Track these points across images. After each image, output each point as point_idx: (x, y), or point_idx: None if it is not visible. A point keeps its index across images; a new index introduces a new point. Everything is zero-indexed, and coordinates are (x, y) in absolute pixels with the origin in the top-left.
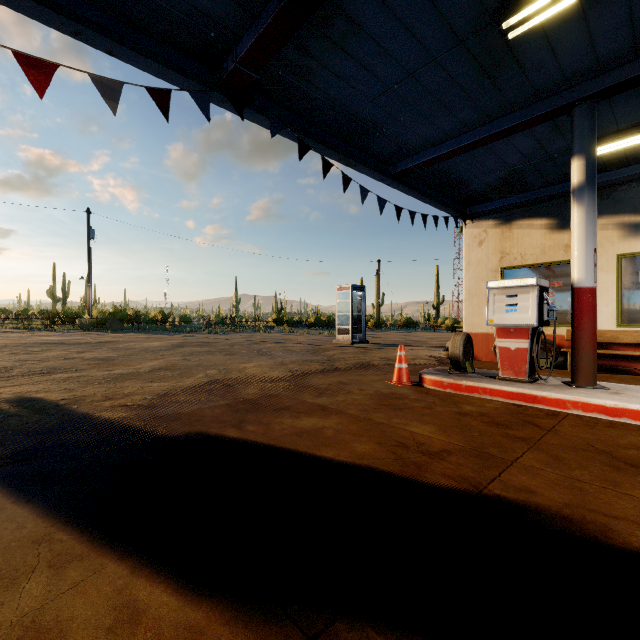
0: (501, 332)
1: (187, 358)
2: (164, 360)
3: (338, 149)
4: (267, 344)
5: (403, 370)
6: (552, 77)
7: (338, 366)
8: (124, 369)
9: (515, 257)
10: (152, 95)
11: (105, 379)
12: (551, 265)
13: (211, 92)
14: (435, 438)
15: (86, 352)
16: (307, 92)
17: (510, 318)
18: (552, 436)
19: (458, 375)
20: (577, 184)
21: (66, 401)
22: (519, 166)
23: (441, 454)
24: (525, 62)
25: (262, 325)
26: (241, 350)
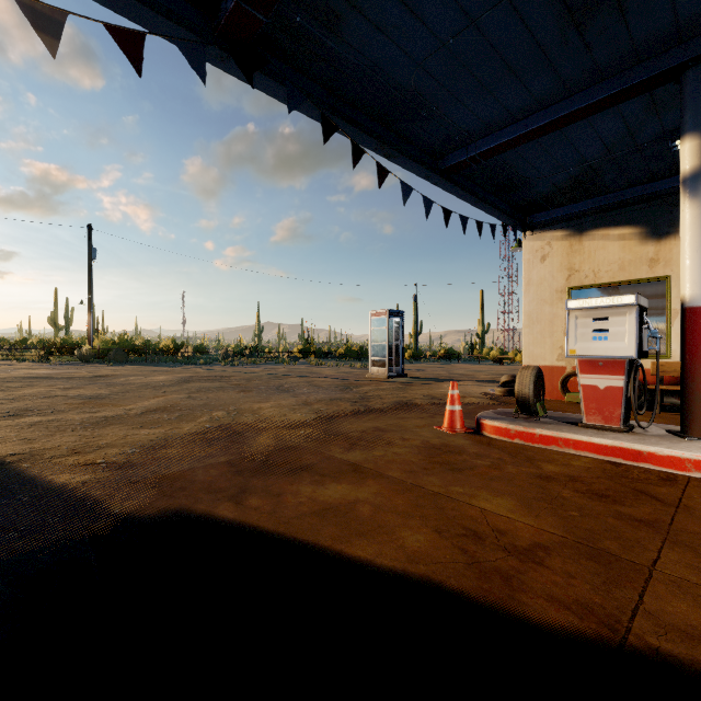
0: (586, 366)
1: (193, 396)
2: (164, 398)
3: (374, 134)
4: (290, 378)
5: (456, 413)
6: (661, 26)
7: (373, 406)
8: (111, 410)
9: (586, 275)
10: (119, 38)
11: (82, 424)
12: (631, 284)
13: (206, 45)
14: (517, 520)
15: (74, 388)
16: (334, 51)
17: (599, 348)
18: (686, 517)
19: (527, 420)
20: (690, 171)
21: (16, 457)
22: (597, 160)
23: (532, 549)
24: (628, 2)
25: (286, 356)
26: (259, 386)
